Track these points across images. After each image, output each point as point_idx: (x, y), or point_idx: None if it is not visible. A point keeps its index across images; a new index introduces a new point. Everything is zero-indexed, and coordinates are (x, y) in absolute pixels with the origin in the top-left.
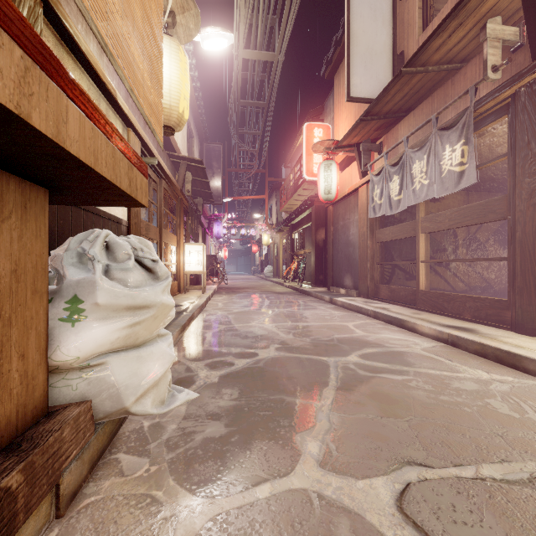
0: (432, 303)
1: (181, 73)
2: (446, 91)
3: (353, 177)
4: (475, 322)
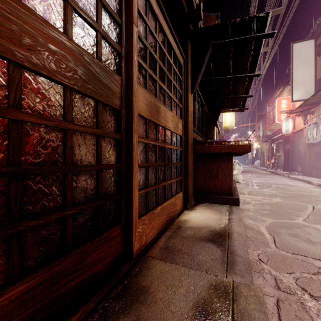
0: None
1: (233, 116)
2: None
3: (302, 122)
4: None
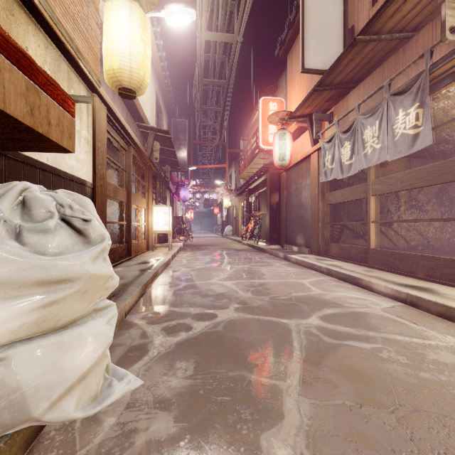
0: (383, 261)
1: (142, 36)
2: (397, 60)
3: (305, 146)
4: (429, 281)
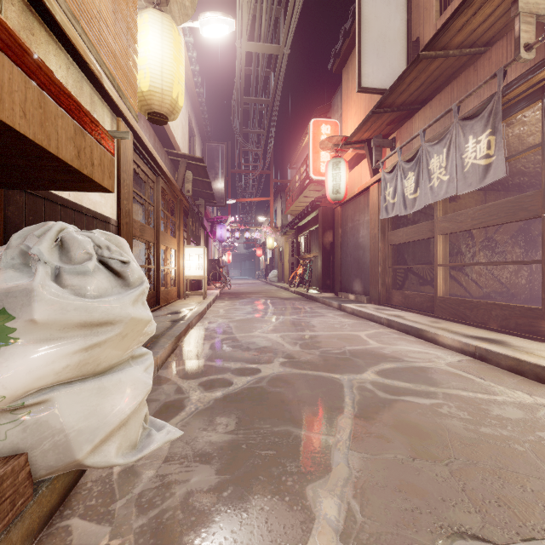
0: (452, 311)
1: (174, 53)
2: (468, 78)
3: (363, 176)
4: (503, 333)
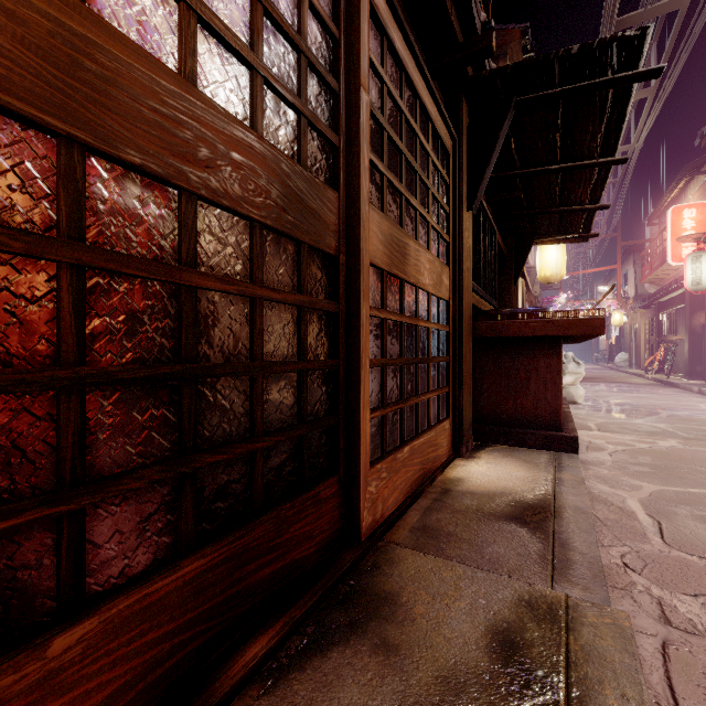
0: None
1: (562, 253)
2: None
3: None
4: None
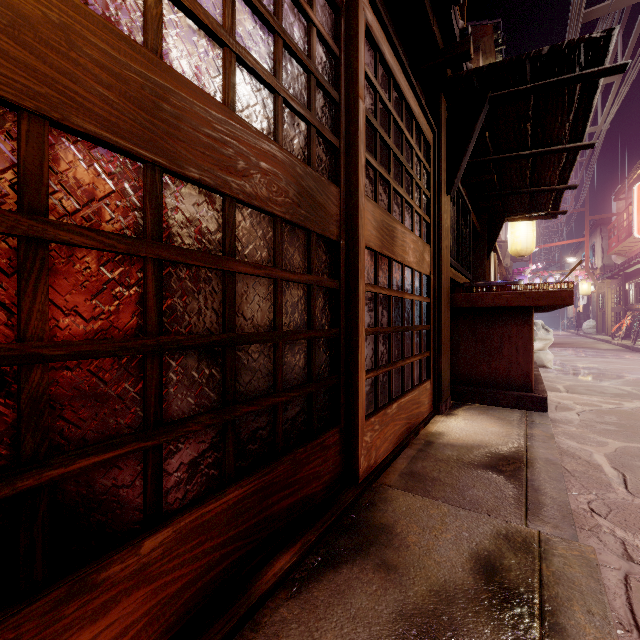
0: None
1: (532, 229)
2: None
3: None
4: None
